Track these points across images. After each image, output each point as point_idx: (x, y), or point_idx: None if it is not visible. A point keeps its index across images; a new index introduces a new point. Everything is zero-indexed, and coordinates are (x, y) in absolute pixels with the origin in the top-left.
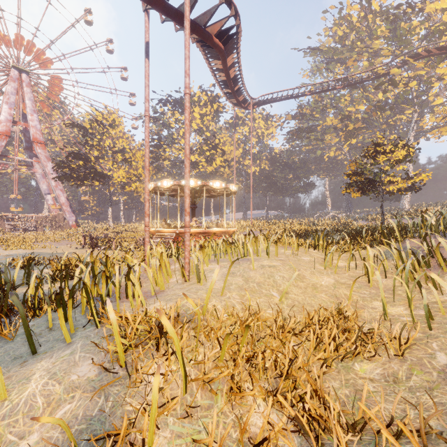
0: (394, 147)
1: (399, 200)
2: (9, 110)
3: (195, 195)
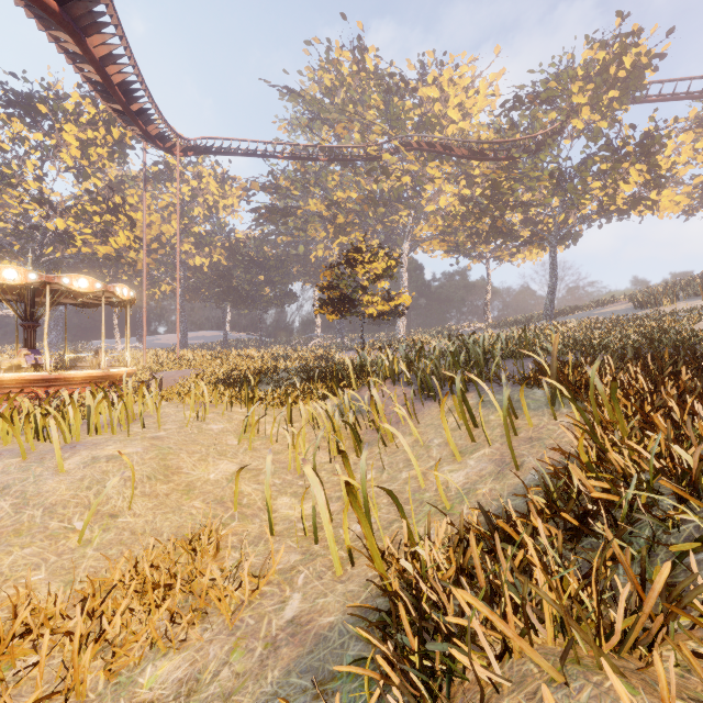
0: (375, 256)
1: (395, 324)
2: None
3: (35, 301)
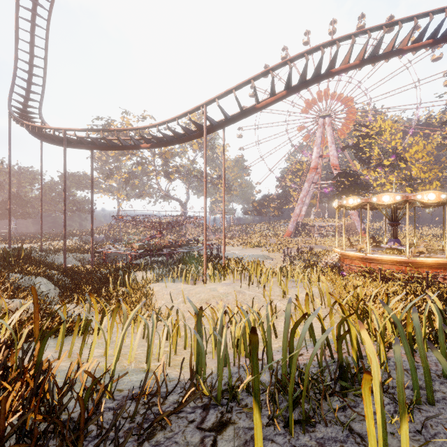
0: None
1: None
2: (317, 150)
3: (396, 209)
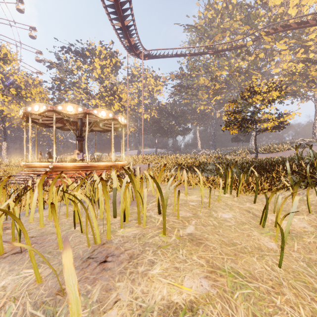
0: (269, 87)
1: (249, 141)
2: None
3: (82, 127)
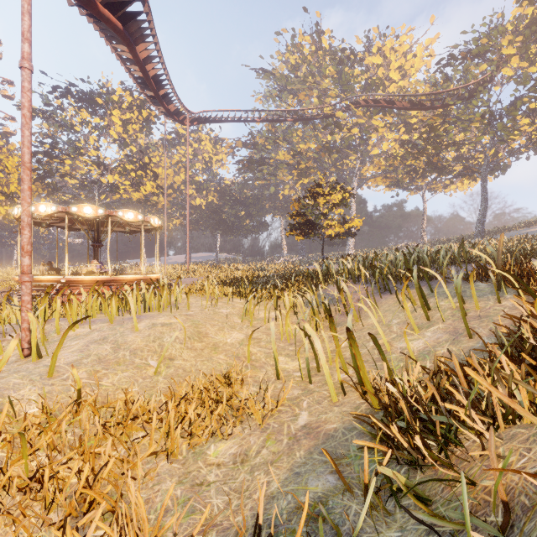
0: (333, 189)
1: (346, 245)
2: None
3: (100, 229)
